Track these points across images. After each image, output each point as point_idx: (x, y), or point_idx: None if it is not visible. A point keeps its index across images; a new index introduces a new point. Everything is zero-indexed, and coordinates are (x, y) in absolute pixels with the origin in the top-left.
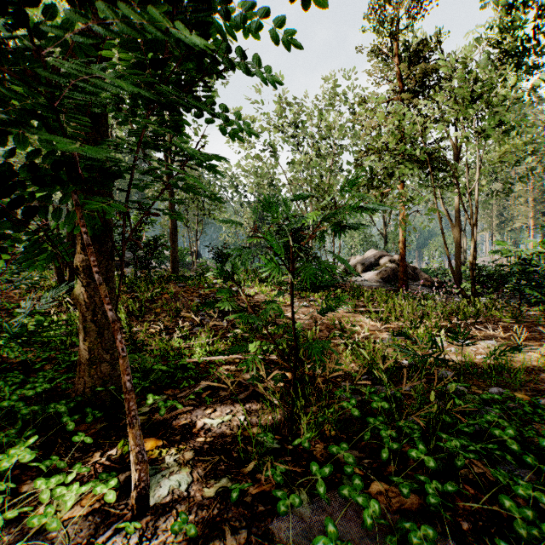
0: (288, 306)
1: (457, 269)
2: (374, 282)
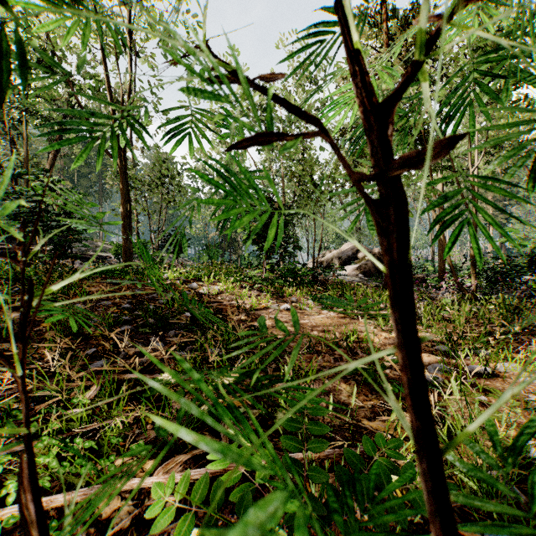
0: (263, 310)
1: (441, 263)
2: (354, 277)
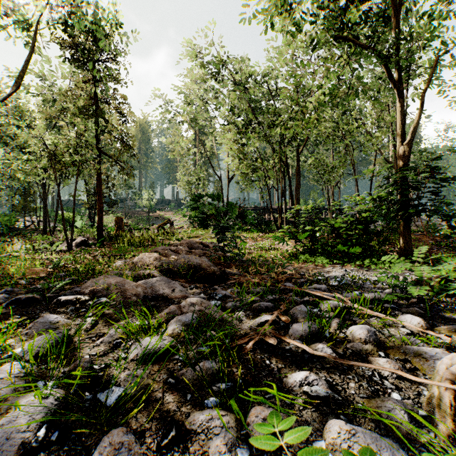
0: None
1: None
2: None
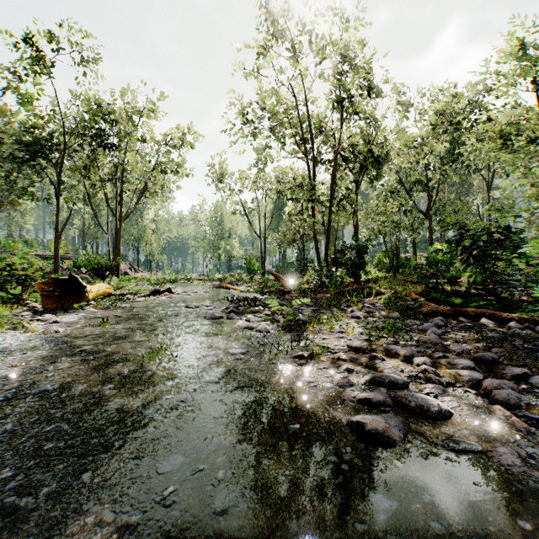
0: None
1: None
2: None
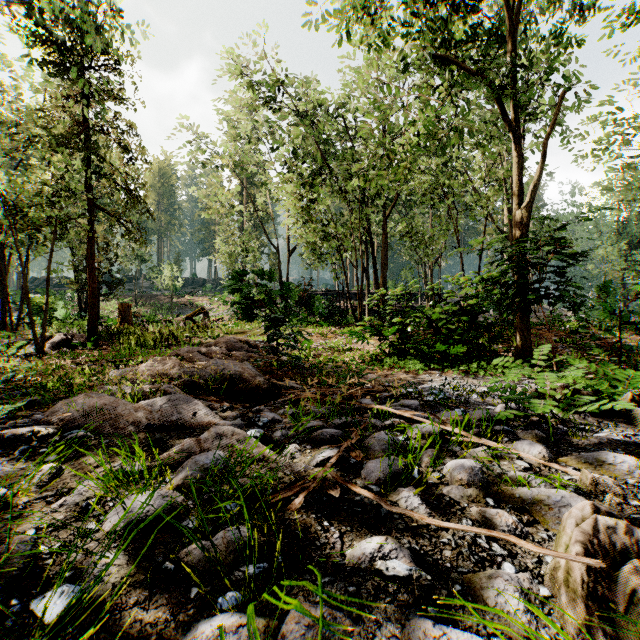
0: None
1: None
2: None
